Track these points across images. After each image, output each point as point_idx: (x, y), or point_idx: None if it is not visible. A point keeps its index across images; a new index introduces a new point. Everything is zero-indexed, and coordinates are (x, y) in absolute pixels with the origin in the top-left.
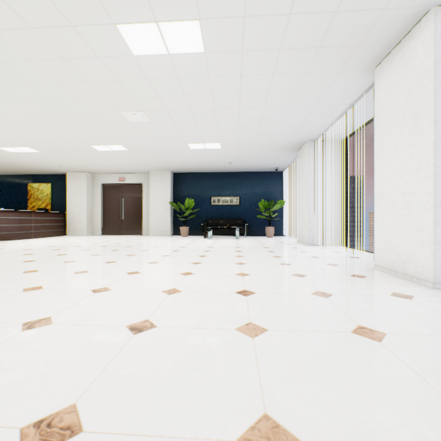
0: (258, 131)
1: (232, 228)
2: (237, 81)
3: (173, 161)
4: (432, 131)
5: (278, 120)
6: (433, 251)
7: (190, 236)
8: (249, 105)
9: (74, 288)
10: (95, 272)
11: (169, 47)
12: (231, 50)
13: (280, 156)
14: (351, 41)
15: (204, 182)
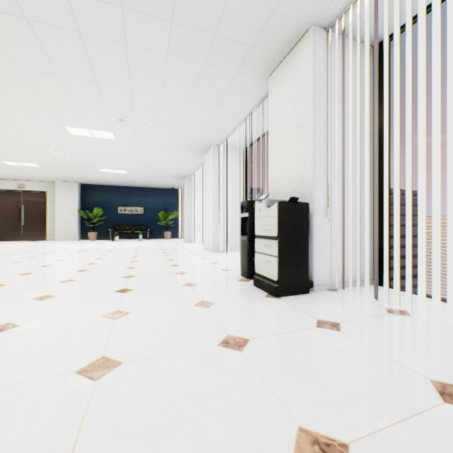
0: (153, 168)
1: (136, 232)
2: (135, 149)
3: (83, 176)
4: (213, 192)
5: (164, 165)
6: (213, 238)
7: (98, 240)
8: (144, 157)
9: (43, 261)
10: (44, 257)
11: (94, 135)
12: (130, 141)
13: (173, 180)
14: (188, 147)
15: (112, 194)
